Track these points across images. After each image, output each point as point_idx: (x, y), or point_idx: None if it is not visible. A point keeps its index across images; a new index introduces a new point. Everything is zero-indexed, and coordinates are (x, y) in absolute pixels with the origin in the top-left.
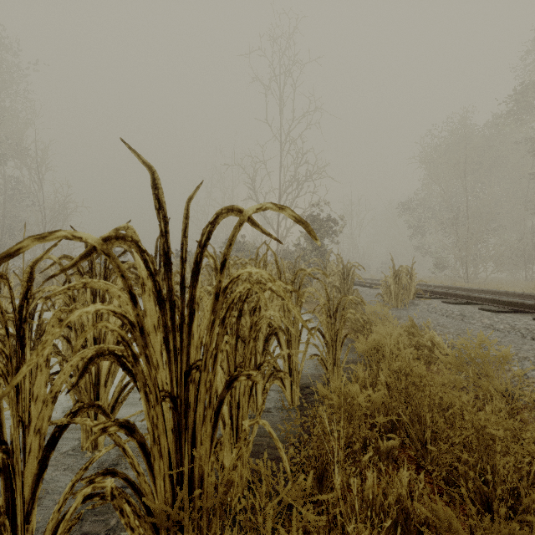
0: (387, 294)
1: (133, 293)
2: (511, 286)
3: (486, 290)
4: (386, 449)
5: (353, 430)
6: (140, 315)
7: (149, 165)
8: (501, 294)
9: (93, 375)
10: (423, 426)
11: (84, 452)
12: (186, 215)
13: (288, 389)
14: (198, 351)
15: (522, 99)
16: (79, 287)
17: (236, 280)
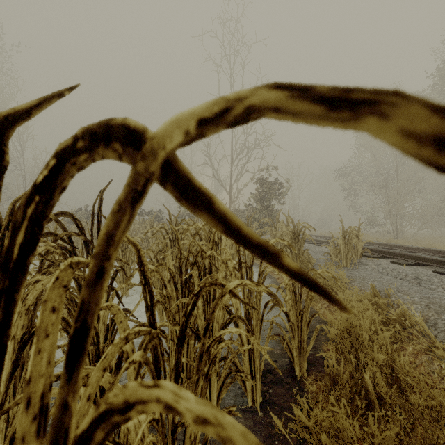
0: (334, 253)
1: None
2: (435, 241)
3: (427, 249)
4: None
5: None
6: None
7: None
8: (444, 253)
9: None
10: None
11: None
12: None
13: (249, 385)
14: None
15: None
16: None
17: (120, 422)
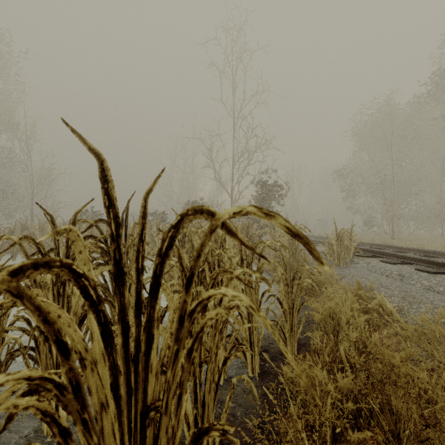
0: (329, 253)
1: (62, 341)
2: (430, 241)
3: (416, 249)
4: (357, 441)
5: (326, 428)
6: (73, 368)
7: (96, 152)
8: (430, 253)
9: (54, 357)
10: (395, 417)
11: (45, 436)
12: (143, 213)
13: (249, 358)
14: (158, 377)
15: (440, 82)
16: (8, 307)
17: (207, 302)
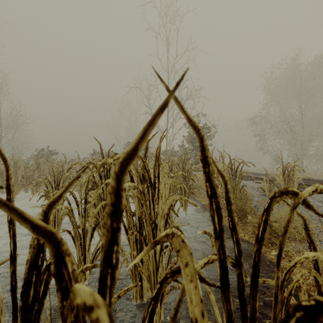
0: (269, 188)
1: None
2: None
3: None
4: None
5: None
6: None
7: None
8: None
9: None
10: None
11: None
12: None
13: None
14: None
15: None
16: None
17: None
